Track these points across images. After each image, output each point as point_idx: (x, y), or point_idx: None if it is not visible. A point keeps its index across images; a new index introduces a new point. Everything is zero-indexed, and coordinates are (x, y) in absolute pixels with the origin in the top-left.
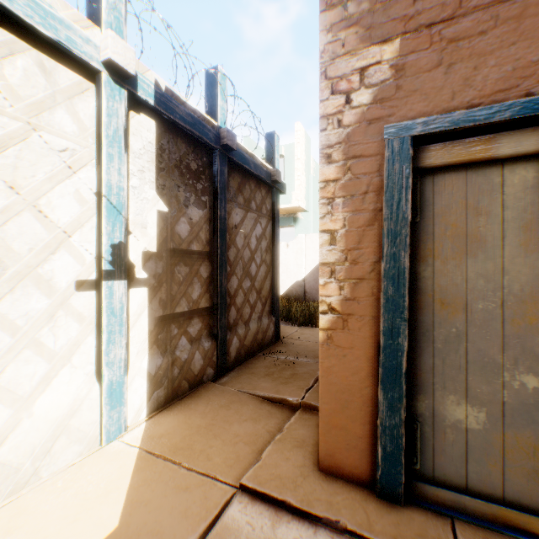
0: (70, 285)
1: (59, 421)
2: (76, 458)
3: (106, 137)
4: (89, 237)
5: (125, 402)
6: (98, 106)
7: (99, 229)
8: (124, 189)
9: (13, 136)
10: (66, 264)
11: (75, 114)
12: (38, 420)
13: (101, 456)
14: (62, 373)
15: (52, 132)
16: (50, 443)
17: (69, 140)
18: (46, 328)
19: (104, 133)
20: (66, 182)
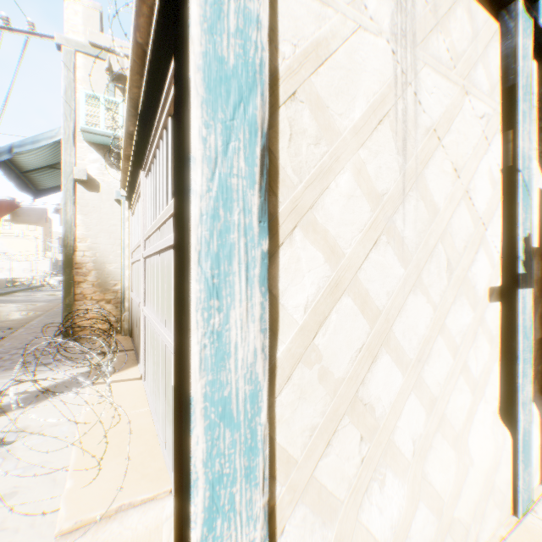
0: (483, 293)
1: (486, 474)
2: (496, 526)
3: (519, 89)
4: (495, 230)
5: (529, 459)
6: (506, 50)
7: (508, 218)
8: (529, 159)
9: (453, 105)
10: (481, 265)
11: (486, 68)
12: (475, 470)
13: (536, 539)
14: (477, 408)
15: (474, 95)
16: (482, 502)
17: (483, 102)
18: (469, 348)
19: (517, 84)
20: (482, 158)
